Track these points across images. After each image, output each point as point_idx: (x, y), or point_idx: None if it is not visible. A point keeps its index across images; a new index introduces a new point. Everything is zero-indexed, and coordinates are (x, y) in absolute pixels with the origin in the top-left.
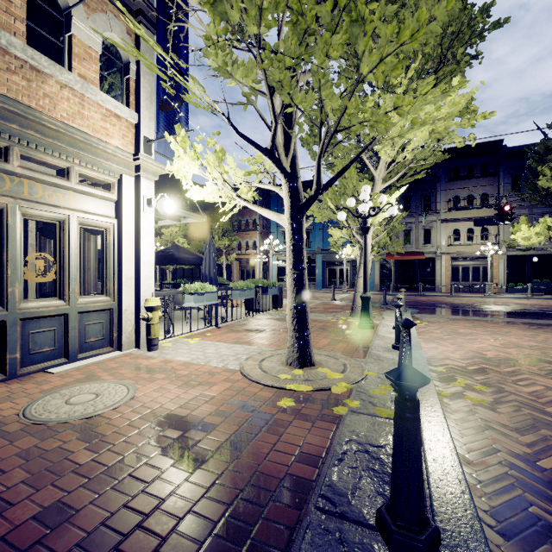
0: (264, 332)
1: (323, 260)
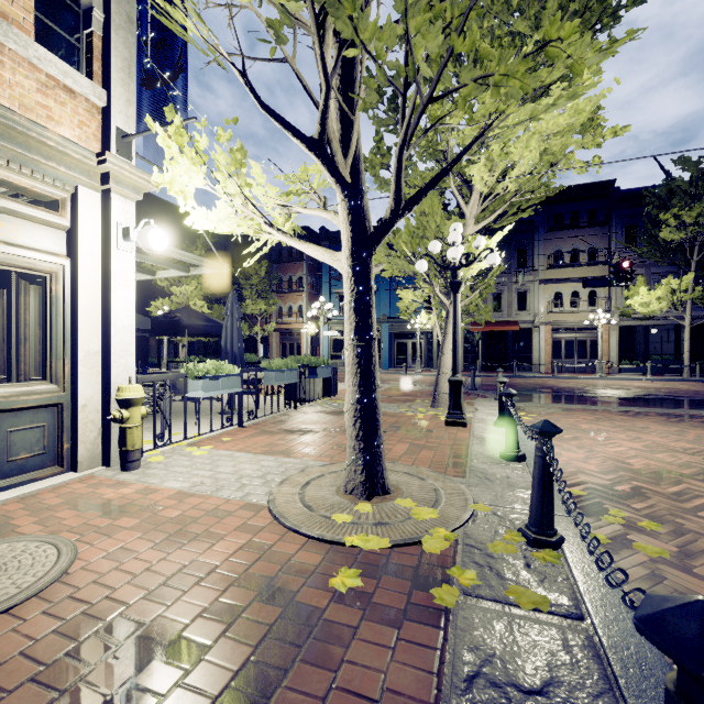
0: (311, 433)
1: (391, 332)
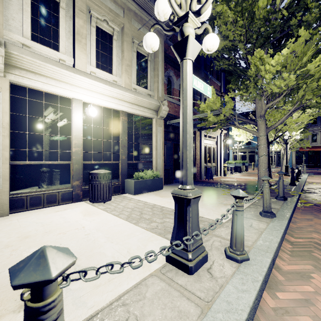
0: (250, 175)
1: None
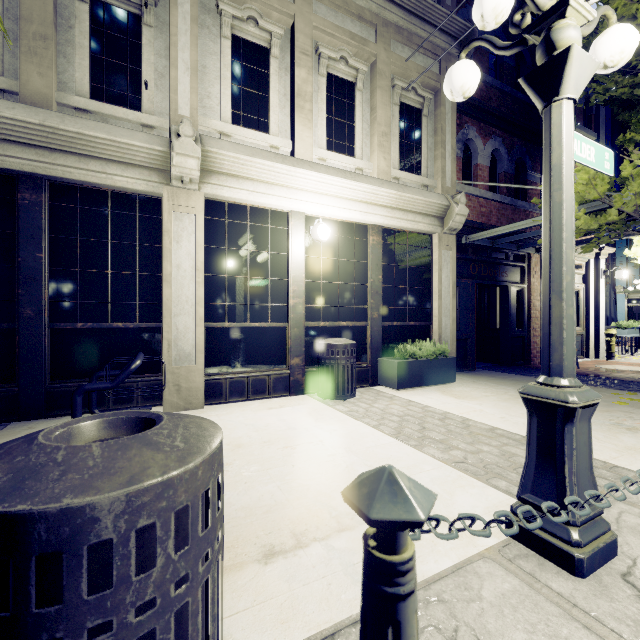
0: None
1: None
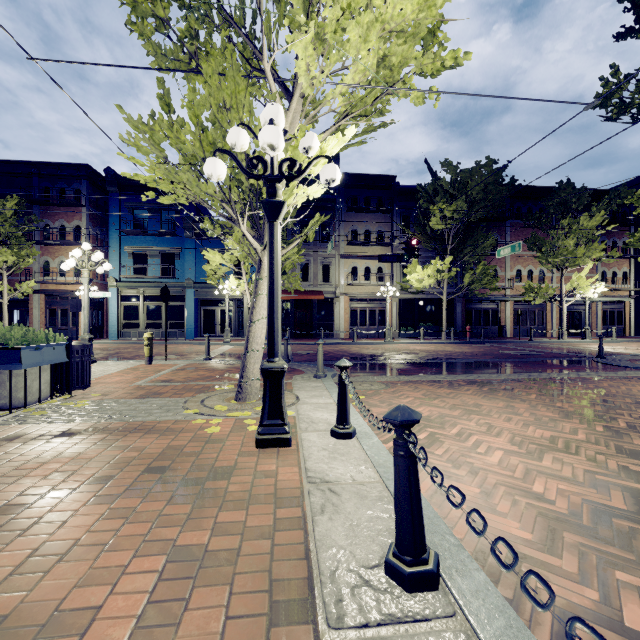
0: None
1: (197, 298)
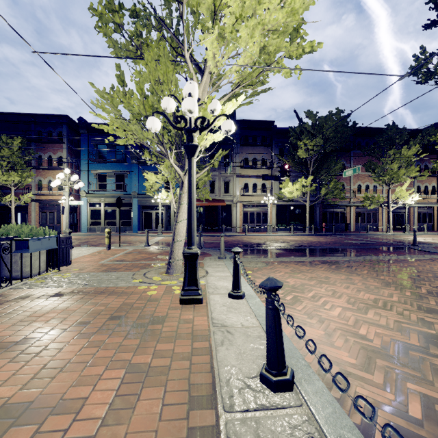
0: None
1: (140, 204)
